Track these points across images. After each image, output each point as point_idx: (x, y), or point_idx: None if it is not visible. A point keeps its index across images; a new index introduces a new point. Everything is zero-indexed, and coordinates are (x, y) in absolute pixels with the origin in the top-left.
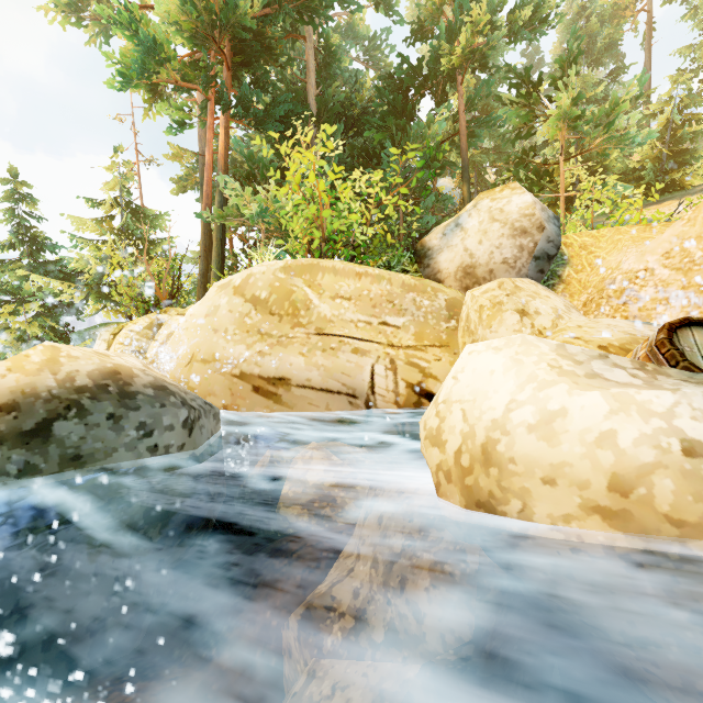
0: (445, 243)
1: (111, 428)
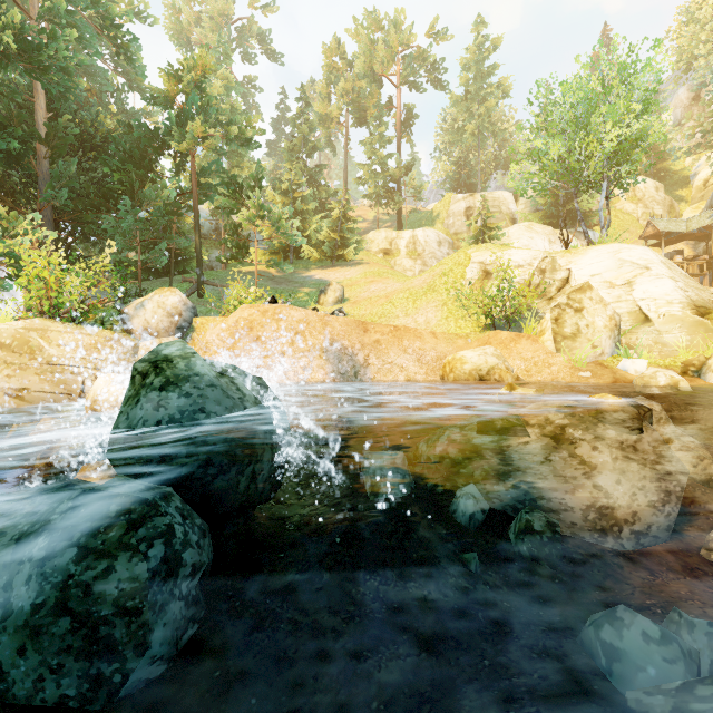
0: (136, 313)
1: None
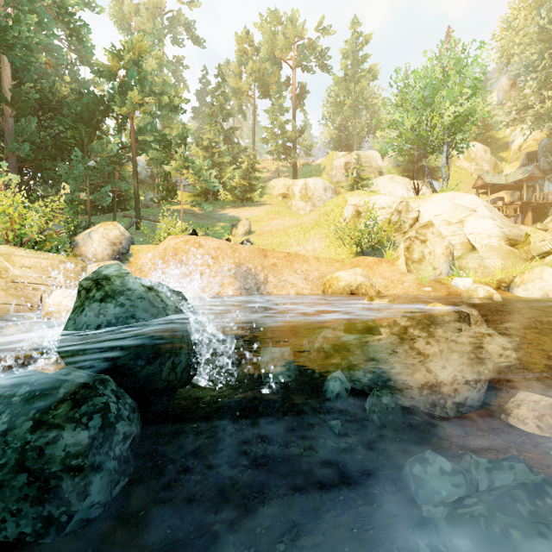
0: (85, 242)
1: None
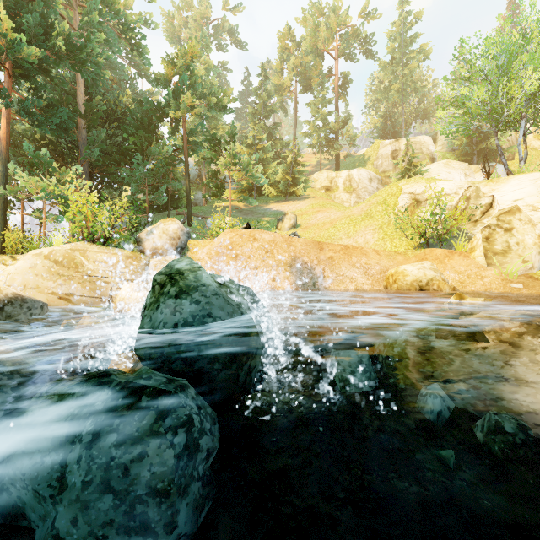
0: (147, 238)
1: (20, 308)
